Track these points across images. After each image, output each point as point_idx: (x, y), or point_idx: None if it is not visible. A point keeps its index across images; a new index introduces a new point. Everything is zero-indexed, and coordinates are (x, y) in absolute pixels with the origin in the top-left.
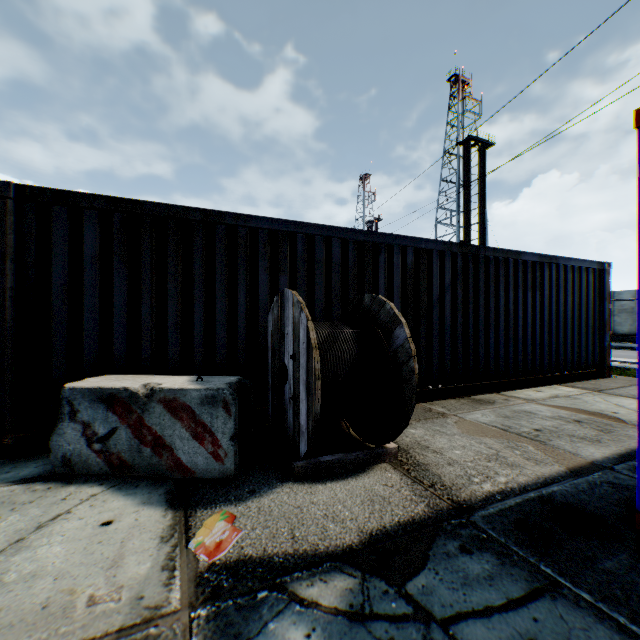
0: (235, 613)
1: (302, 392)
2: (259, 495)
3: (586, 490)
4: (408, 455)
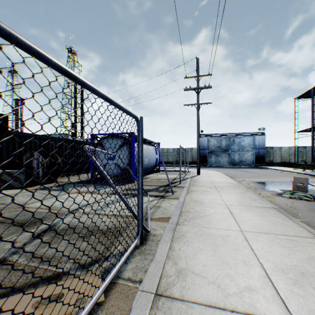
0: (43, 189)
1: (41, 170)
2: (34, 186)
3: (87, 180)
4: (60, 181)
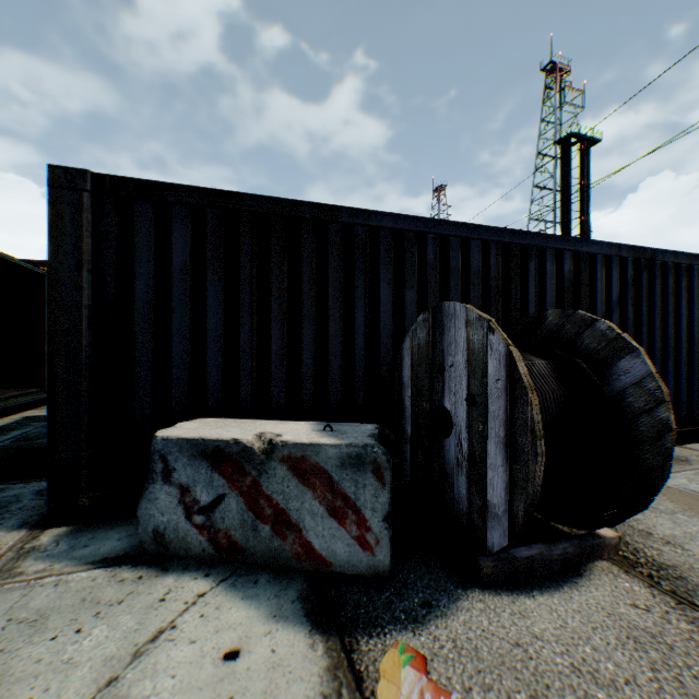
0: None
1: (494, 454)
2: (441, 613)
3: None
4: (628, 547)
